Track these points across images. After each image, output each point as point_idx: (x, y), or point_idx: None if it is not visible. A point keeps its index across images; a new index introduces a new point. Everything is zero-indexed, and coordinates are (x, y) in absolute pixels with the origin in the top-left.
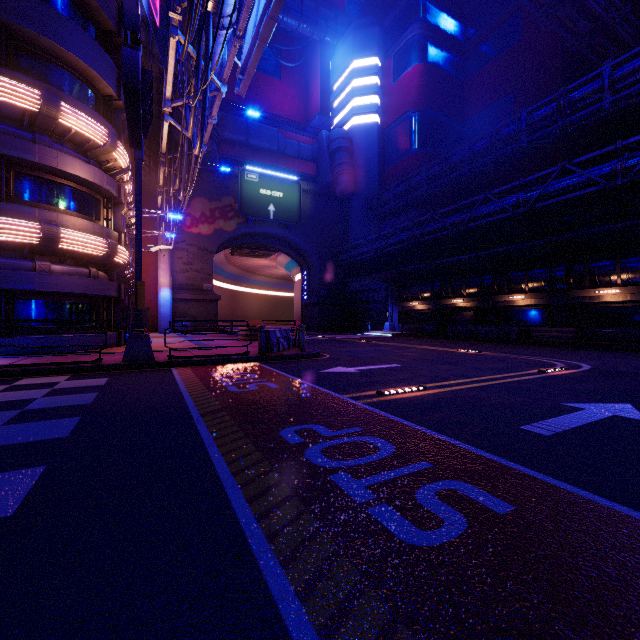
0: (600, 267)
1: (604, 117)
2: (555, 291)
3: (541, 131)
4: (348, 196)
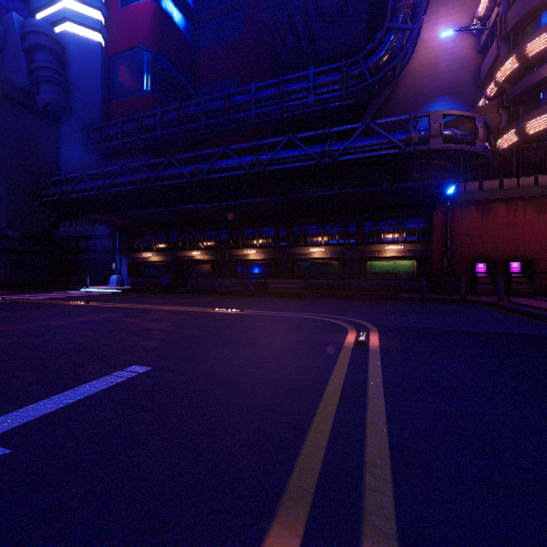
0: (311, 229)
1: (306, 114)
2: (280, 247)
3: (267, 108)
4: (57, 115)
